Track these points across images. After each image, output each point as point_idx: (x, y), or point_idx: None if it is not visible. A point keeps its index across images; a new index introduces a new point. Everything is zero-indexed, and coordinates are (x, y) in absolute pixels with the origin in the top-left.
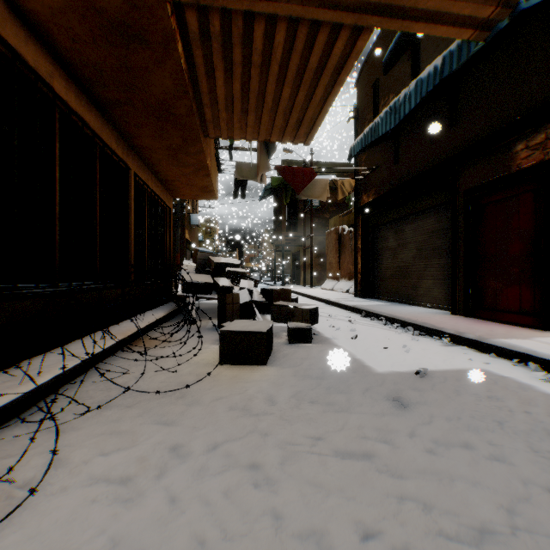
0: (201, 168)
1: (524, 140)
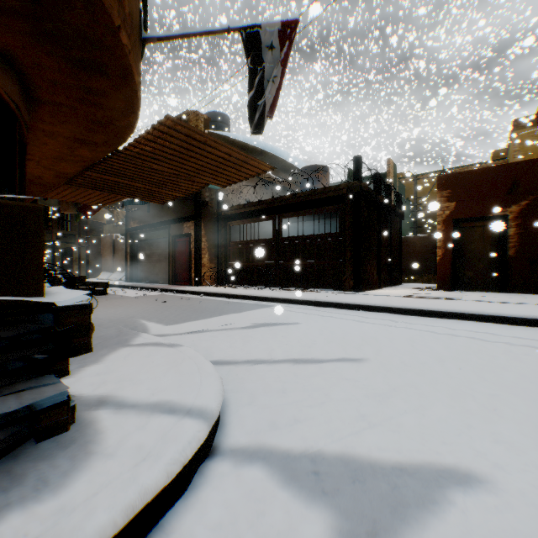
0: None
1: (186, 224)
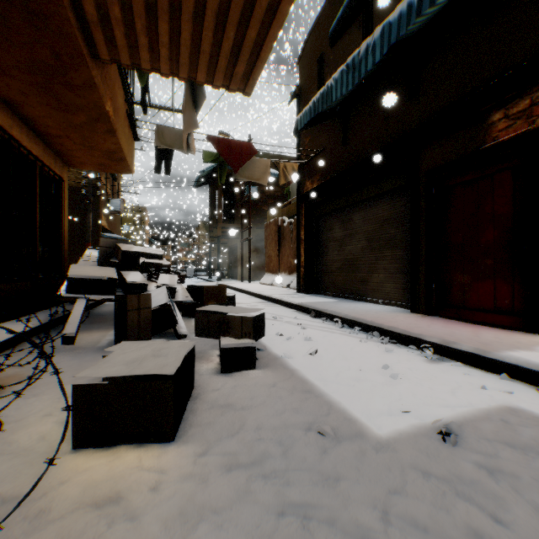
0: (99, 117)
1: (503, 108)
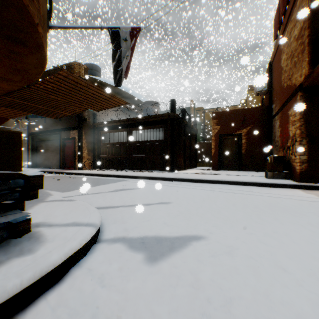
0: None
1: (72, 131)
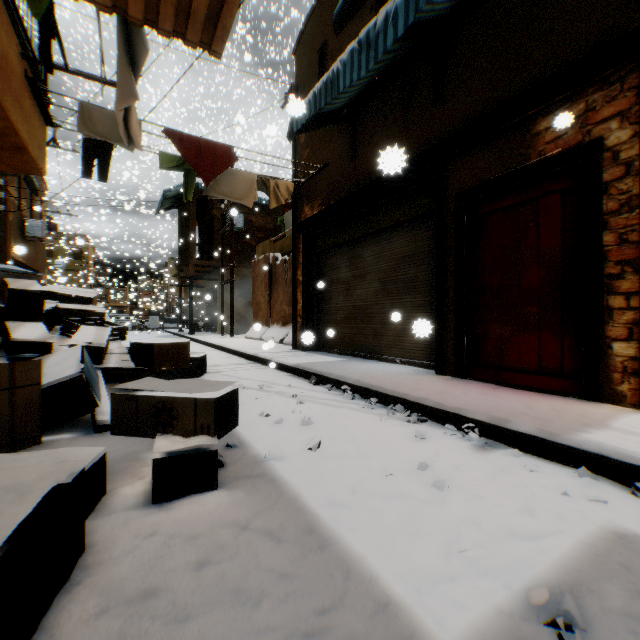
0: None
1: (552, 115)
